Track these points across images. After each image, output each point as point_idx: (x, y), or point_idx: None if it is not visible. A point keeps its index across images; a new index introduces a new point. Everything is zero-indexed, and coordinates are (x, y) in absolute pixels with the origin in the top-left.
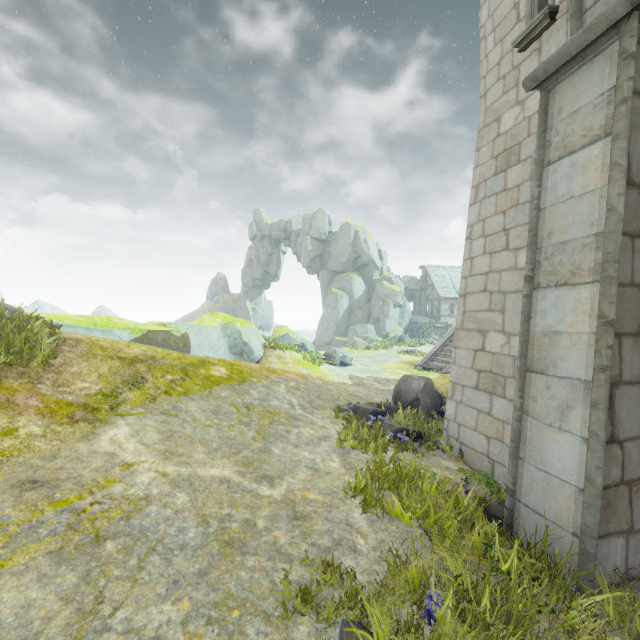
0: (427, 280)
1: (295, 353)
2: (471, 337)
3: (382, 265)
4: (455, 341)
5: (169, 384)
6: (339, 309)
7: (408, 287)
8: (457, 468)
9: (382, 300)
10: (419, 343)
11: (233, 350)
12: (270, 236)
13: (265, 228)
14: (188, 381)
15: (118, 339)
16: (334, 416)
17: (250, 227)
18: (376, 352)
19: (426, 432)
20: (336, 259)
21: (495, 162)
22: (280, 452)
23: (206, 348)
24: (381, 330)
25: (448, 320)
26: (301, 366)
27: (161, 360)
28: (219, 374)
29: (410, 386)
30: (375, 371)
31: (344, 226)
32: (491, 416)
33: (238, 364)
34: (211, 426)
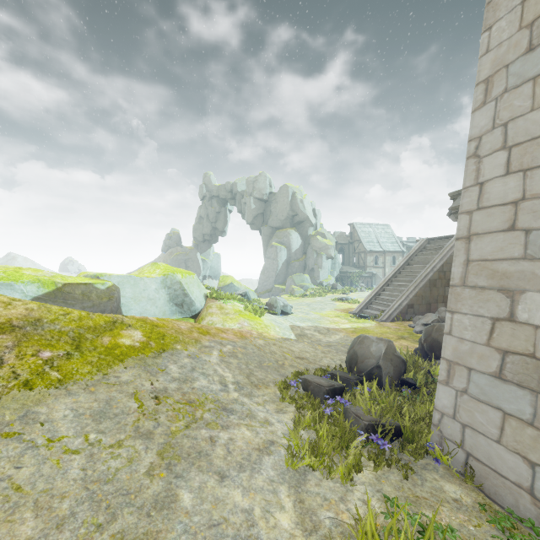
0: (355, 235)
1: (237, 303)
2: (484, 298)
3: (316, 222)
4: (451, 302)
5: (39, 367)
6: (279, 260)
7: (338, 241)
8: (472, 501)
9: (316, 253)
10: (350, 291)
11: (173, 301)
12: (218, 196)
13: (213, 189)
14: (75, 358)
15: (21, 294)
16: (279, 398)
17: (200, 188)
18: (313, 299)
19: (407, 427)
20: (276, 217)
21: (528, 32)
22: (192, 501)
23: (143, 300)
24: (315, 279)
25: (373, 270)
26: (242, 317)
27: (48, 326)
28: (130, 342)
29: (368, 350)
30: (314, 319)
31: (283, 188)
32: (537, 429)
33: (163, 325)
34: (78, 451)
